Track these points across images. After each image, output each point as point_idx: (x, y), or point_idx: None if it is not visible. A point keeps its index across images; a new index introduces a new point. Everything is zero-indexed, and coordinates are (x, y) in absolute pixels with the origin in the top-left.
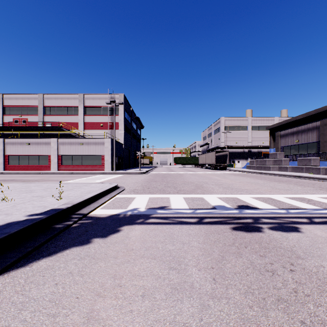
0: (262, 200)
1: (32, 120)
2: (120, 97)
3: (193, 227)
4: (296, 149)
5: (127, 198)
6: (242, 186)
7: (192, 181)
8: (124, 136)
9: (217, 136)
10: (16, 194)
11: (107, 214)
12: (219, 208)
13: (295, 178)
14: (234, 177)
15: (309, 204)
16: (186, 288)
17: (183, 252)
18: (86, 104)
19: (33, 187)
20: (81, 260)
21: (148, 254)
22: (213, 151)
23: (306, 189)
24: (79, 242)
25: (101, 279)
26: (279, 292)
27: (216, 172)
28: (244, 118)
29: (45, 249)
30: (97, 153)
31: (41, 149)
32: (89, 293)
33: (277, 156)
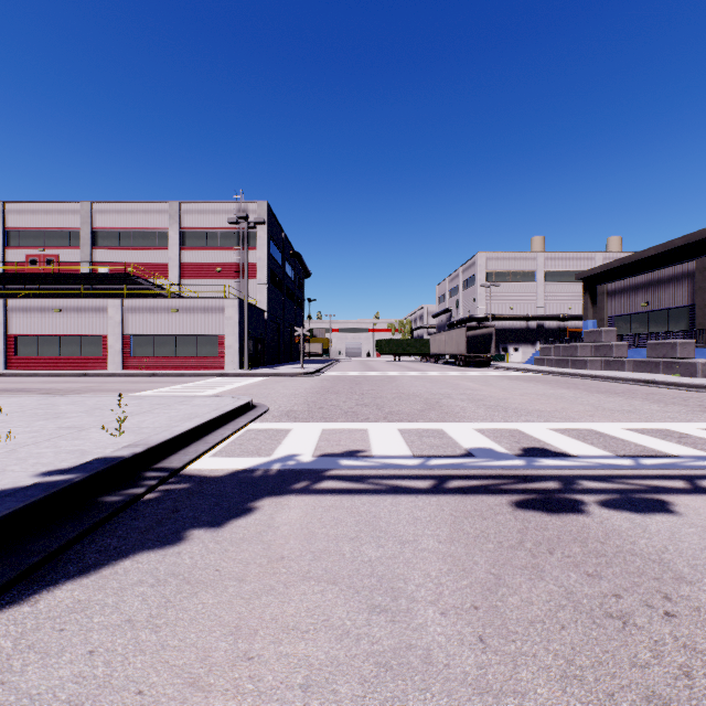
0: (576, 435)
1: (68, 260)
2: (260, 209)
3: (425, 501)
4: (643, 323)
5: (273, 431)
6: (528, 404)
7: (418, 392)
8: (269, 294)
9: (470, 293)
10: (23, 423)
11: (225, 470)
12: (482, 455)
13: (642, 385)
14: (509, 383)
15: (683, 446)
16: (414, 666)
17: (402, 566)
18: (184, 224)
19: (63, 407)
20: (158, 586)
21: (320, 570)
22: (462, 326)
23: (670, 411)
24: (156, 540)
25: (204, 639)
26: (647, 675)
27: (469, 372)
28: (529, 255)
29: (75, 558)
30: (210, 331)
31: (86, 322)
32: (170, 678)
33: (601, 337)
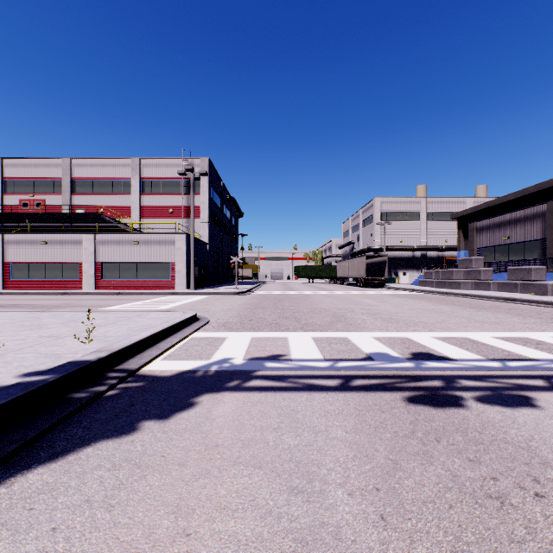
0: (454, 342)
1: (52, 203)
2: (203, 163)
3: (334, 397)
4: (505, 253)
5: (212, 339)
6: (415, 317)
7: (327, 308)
8: (210, 230)
9: (368, 229)
10: (12, 333)
11: (173, 371)
12: (379, 359)
13: (504, 301)
14: (399, 300)
15: (540, 351)
16: (326, 542)
17: (316, 452)
18: (144, 175)
19: (45, 319)
20: (113, 470)
21: (248, 456)
22: (362, 256)
23: (528, 323)
24: (114, 430)
25: (150, 518)
26: (524, 550)
27: (368, 291)
28: (415, 200)
29: (46, 445)
30: (163, 259)
31: (66, 252)
32: (119, 552)
33: (471, 264)
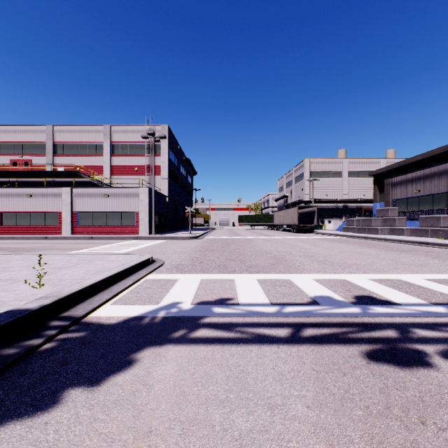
0: (391, 284)
1: (37, 163)
2: (163, 129)
3: (286, 352)
4: (416, 204)
5: (164, 281)
6: (347, 259)
7: (268, 250)
8: (169, 185)
9: (299, 185)
10: None
11: (119, 317)
12: (325, 303)
13: (419, 245)
14: (329, 244)
15: None
16: None
17: (274, 445)
18: (114, 139)
19: (14, 262)
20: None
21: None
22: (295, 206)
23: None
24: (30, 404)
25: None
26: None
27: (300, 236)
28: (338, 161)
29: None
30: (129, 209)
31: (48, 203)
32: None
33: (388, 213)
